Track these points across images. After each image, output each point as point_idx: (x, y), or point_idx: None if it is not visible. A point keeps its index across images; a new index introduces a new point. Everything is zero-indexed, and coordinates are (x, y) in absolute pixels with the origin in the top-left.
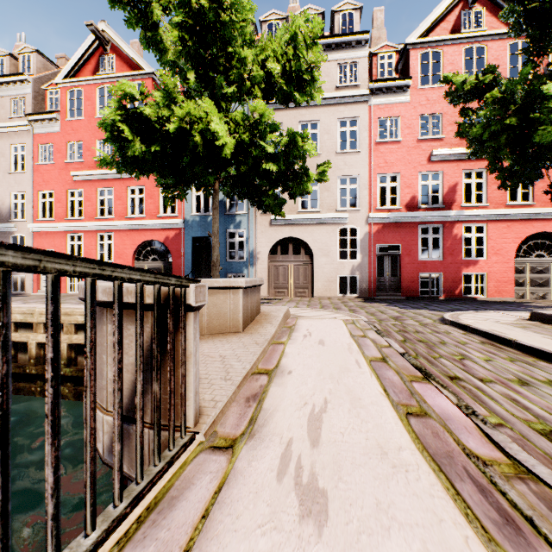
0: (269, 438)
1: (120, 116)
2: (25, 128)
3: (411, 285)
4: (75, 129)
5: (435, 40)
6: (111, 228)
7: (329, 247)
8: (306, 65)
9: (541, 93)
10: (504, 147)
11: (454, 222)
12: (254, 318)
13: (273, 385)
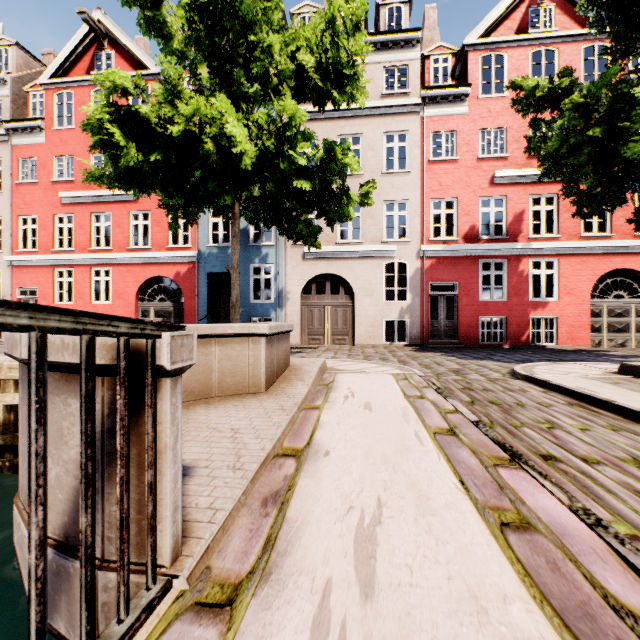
0: (294, 581)
1: (109, 114)
2: (1, 139)
3: (470, 331)
4: (64, 141)
5: (498, 41)
6: (109, 261)
7: (373, 285)
8: (347, 57)
9: (630, 98)
10: (584, 165)
11: (521, 257)
12: (282, 374)
13: (303, 476)
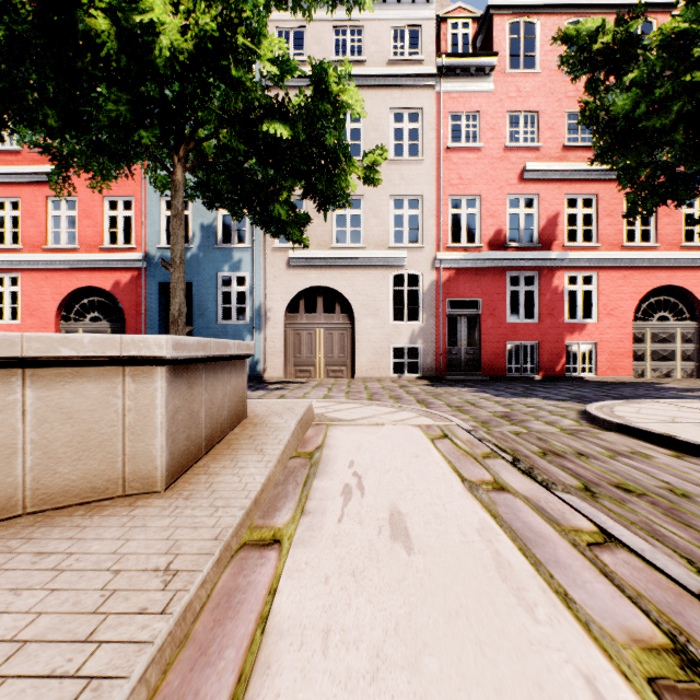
0: None
1: None
2: None
3: (496, 360)
4: None
5: (529, 5)
6: (17, 265)
7: (377, 302)
8: None
9: None
10: (670, 129)
11: (555, 269)
12: (225, 436)
13: None
